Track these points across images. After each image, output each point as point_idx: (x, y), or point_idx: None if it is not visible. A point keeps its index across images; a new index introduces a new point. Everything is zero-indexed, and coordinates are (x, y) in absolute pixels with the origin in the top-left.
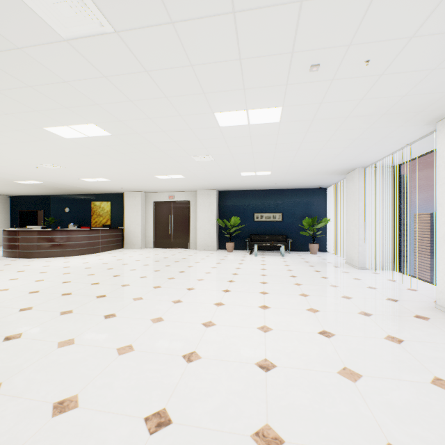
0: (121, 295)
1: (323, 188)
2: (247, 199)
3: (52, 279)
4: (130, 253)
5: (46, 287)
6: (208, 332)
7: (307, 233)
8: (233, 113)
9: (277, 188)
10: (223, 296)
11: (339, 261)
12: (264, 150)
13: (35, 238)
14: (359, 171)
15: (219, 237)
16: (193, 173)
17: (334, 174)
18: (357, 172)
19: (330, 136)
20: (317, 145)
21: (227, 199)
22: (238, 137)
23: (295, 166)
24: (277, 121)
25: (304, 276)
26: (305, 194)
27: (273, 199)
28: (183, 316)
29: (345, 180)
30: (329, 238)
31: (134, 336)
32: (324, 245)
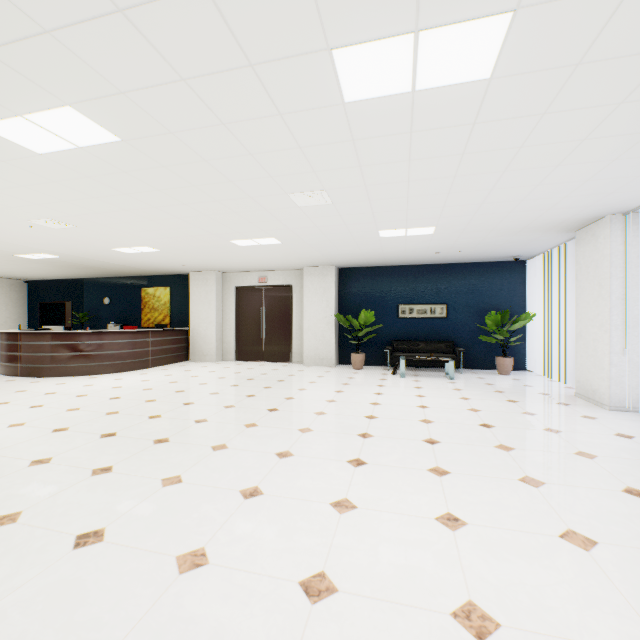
0: (142, 467)
1: (520, 261)
2: (386, 281)
3: (40, 421)
4: (195, 370)
5: (15, 442)
6: (317, 625)
7: (492, 339)
8: (378, 49)
9: (437, 262)
10: (351, 479)
11: (560, 390)
12: (433, 174)
13: (45, 345)
14: (611, 221)
15: (339, 344)
16: (295, 233)
17: (553, 232)
18: (608, 222)
19: (595, 125)
20: (551, 155)
21: (352, 281)
22: (384, 136)
23: (485, 214)
24: (485, 74)
25: (509, 425)
26: (487, 271)
27: (431, 281)
28: (258, 546)
29: (567, 244)
30: (530, 348)
31: (111, 634)
32: (521, 360)
